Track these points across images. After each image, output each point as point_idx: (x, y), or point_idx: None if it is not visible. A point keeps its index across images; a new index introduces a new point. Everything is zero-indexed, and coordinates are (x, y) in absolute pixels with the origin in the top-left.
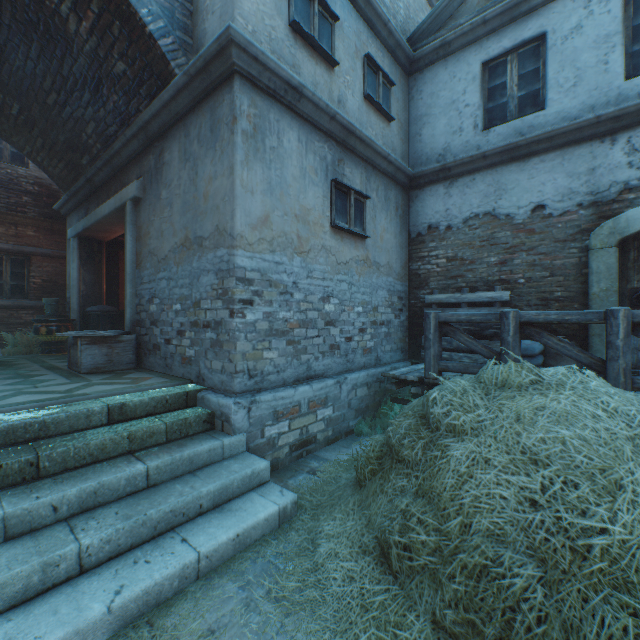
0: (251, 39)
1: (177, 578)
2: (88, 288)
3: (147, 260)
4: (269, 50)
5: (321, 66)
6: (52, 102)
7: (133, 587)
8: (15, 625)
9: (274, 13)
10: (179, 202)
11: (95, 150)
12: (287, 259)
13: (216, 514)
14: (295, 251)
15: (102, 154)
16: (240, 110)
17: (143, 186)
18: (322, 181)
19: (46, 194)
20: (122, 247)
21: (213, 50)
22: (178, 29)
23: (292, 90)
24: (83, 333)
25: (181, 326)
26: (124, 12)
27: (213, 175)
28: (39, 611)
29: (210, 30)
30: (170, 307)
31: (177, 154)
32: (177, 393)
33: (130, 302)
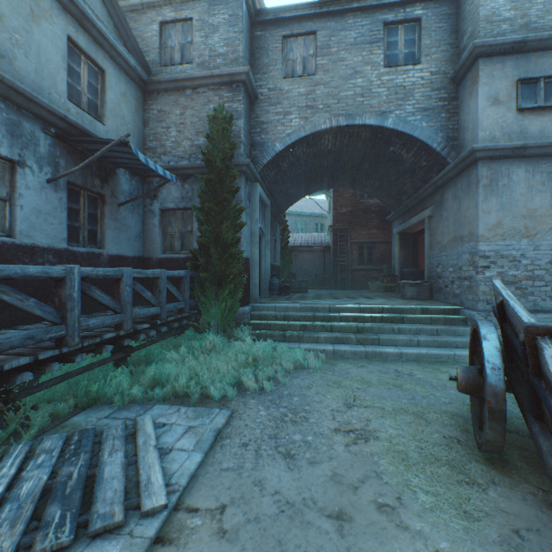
0: (485, 144)
1: (446, 356)
2: (402, 259)
3: (435, 246)
4: (500, 135)
5: (548, 115)
6: (392, 179)
7: (432, 351)
8: (405, 348)
9: (504, 113)
10: (451, 219)
11: (409, 193)
12: (515, 242)
13: (463, 349)
14: (522, 236)
15: (412, 194)
16: (480, 176)
17: (433, 209)
18: (549, 187)
19: (380, 210)
20: (419, 233)
21: (466, 155)
22: (450, 141)
23: (517, 149)
24: (407, 281)
25: (452, 279)
26: (426, 148)
27: (467, 207)
28: (409, 348)
29: (466, 138)
30: (446, 269)
31: (450, 195)
32: (449, 308)
33: (426, 267)
